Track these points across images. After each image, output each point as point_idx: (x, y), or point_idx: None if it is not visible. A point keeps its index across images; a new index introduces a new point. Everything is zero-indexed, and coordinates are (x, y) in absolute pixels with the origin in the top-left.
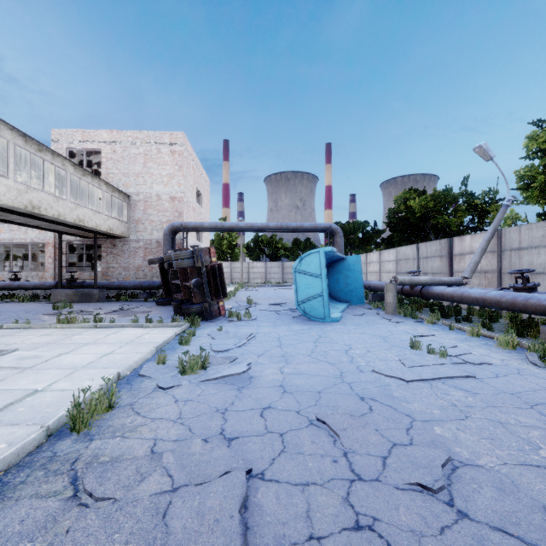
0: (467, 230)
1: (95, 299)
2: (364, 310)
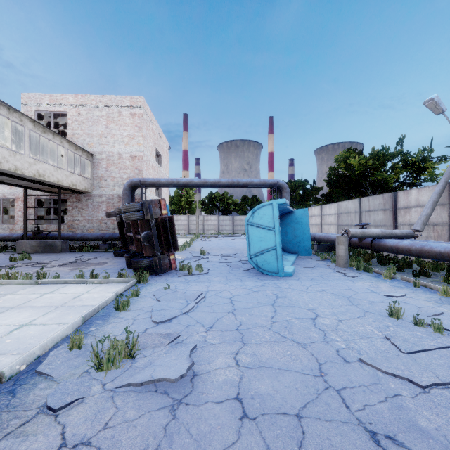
0: (402, 186)
1: (58, 250)
2: (313, 262)
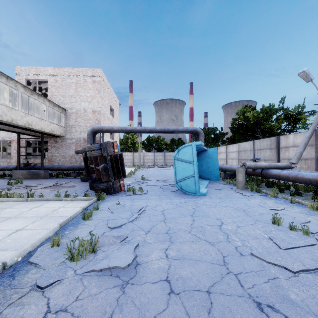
0: (283, 132)
1: (42, 177)
2: (221, 185)
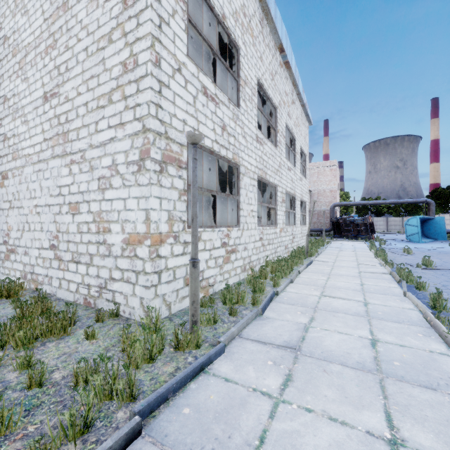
0: None
1: None
2: (443, 242)
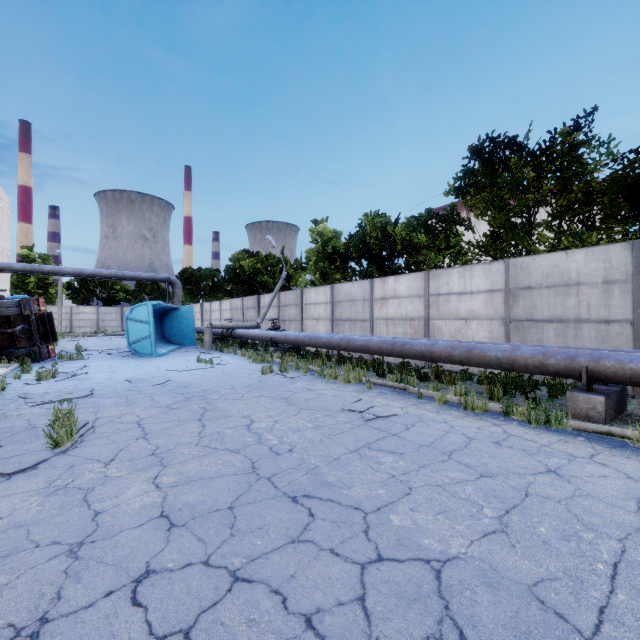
0: (284, 288)
1: None
2: (192, 349)
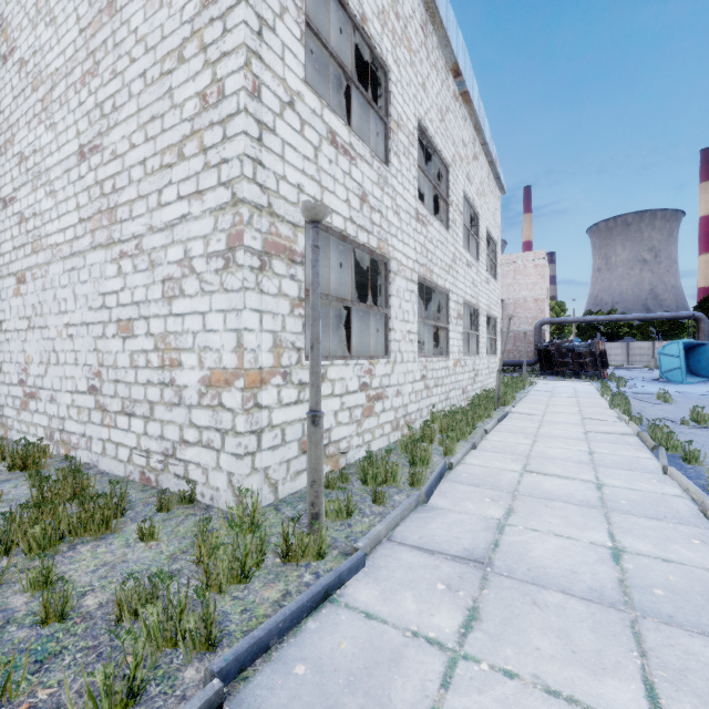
0: None
1: None
2: None
